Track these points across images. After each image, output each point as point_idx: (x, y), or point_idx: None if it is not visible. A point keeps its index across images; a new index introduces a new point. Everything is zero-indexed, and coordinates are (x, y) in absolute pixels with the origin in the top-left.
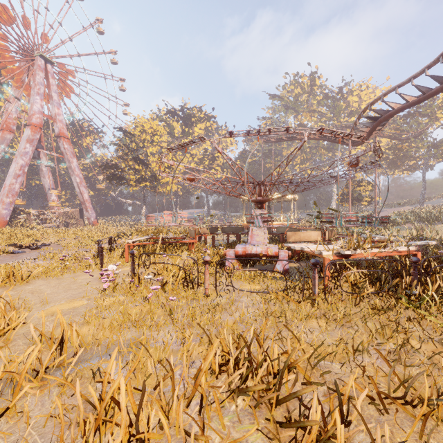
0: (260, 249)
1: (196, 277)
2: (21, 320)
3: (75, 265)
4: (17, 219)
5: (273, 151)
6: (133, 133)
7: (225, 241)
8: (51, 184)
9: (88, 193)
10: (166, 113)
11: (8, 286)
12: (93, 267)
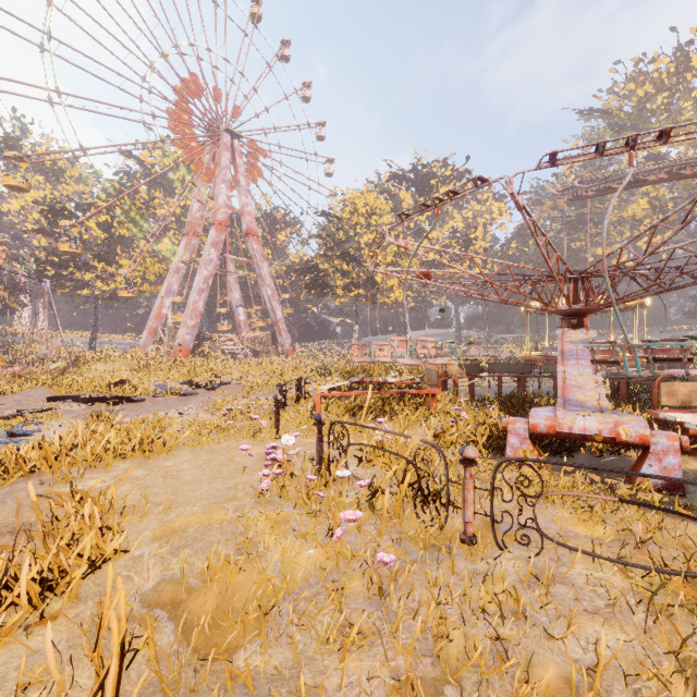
0: (595, 425)
1: (442, 488)
2: (117, 545)
3: (243, 425)
4: (201, 346)
5: (588, 215)
6: (341, 216)
7: (492, 387)
8: (239, 300)
9: (281, 310)
10: (389, 179)
11: (144, 458)
12: (263, 433)
